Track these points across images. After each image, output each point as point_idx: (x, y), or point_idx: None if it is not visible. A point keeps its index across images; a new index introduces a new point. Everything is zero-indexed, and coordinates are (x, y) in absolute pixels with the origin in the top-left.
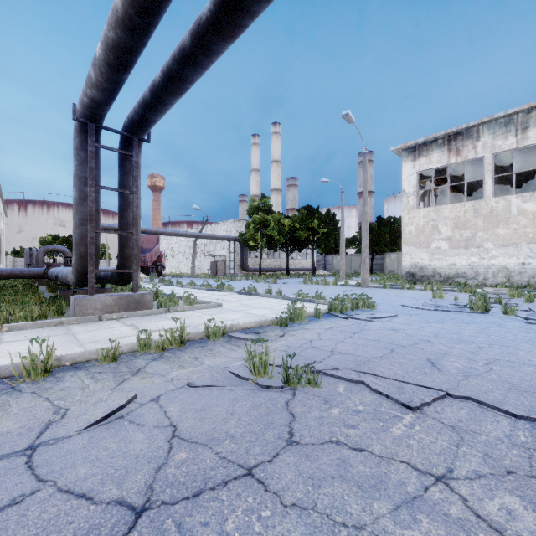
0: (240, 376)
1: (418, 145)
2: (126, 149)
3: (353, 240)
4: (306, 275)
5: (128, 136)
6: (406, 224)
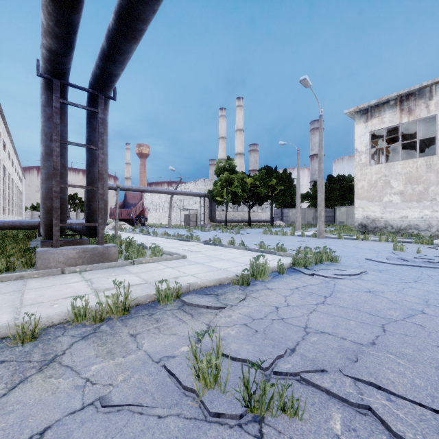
0: (181, 382)
1: (370, 107)
2: (93, 106)
3: (307, 196)
4: (265, 226)
5: (94, 94)
6: (359, 180)
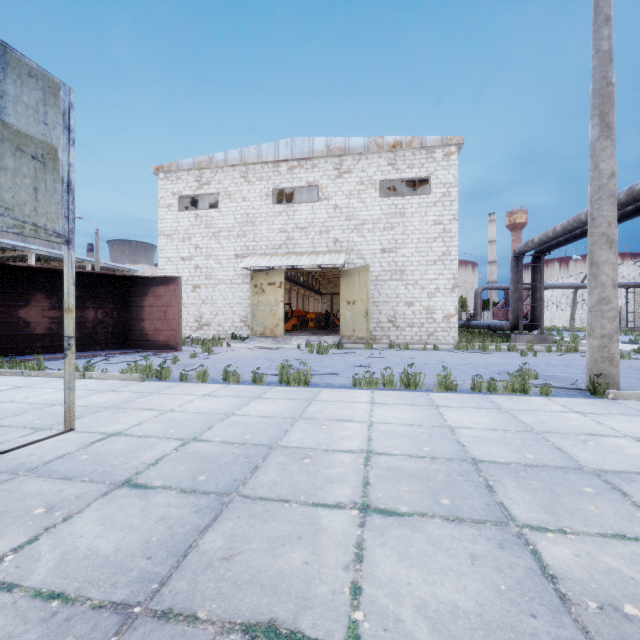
0: None
1: None
2: (536, 261)
3: None
4: None
5: (538, 256)
6: None
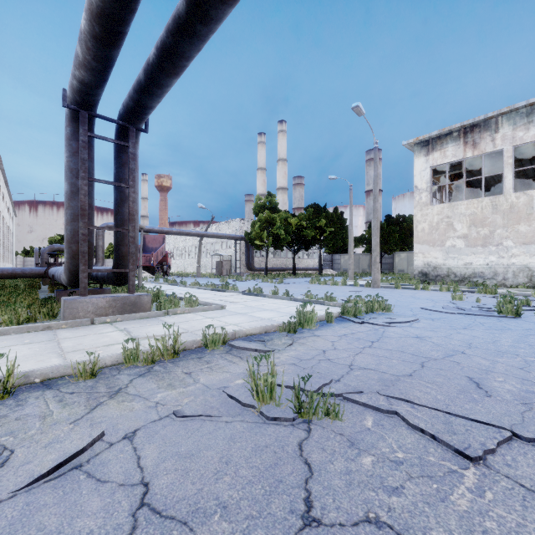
0: (240, 401)
1: (431, 138)
2: (122, 140)
3: (361, 239)
4: (313, 275)
5: (124, 126)
6: (419, 222)
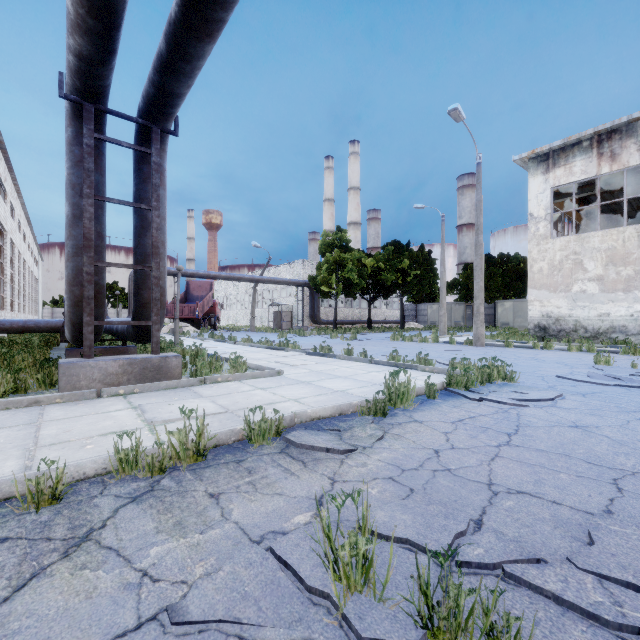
0: (303, 580)
1: (552, 151)
2: (144, 146)
3: (454, 285)
4: (393, 329)
5: (145, 126)
6: (535, 260)
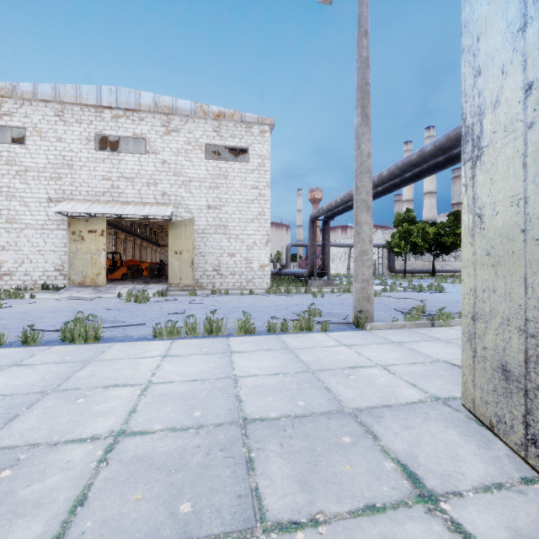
0: None
1: None
2: (325, 224)
3: None
4: (454, 277)
5: (326, 220)
6: None
